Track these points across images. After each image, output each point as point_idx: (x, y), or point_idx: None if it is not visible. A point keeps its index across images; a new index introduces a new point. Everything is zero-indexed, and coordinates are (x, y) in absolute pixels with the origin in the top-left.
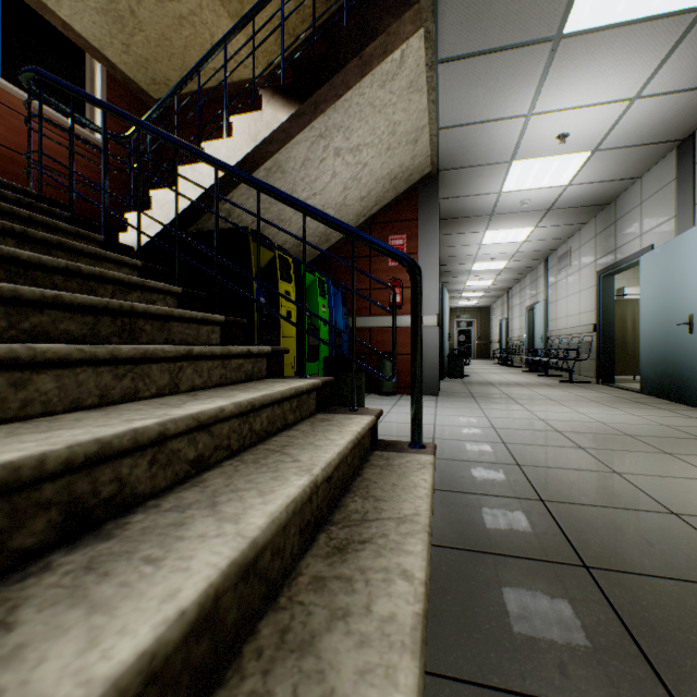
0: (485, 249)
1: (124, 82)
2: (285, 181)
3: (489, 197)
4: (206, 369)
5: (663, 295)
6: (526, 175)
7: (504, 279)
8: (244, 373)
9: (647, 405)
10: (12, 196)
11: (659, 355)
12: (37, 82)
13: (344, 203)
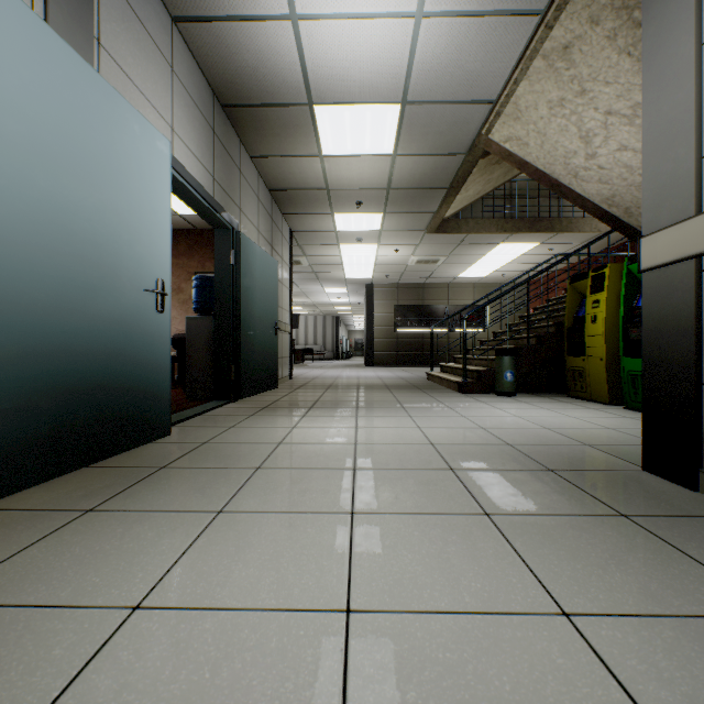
0: None
1: None
2: (625, 193)
3: None
4: None
5: (79, 191)
6: None
7: None
8: None
9: (193, 452)
10: None
11: (57, 352)
12: None
13: None
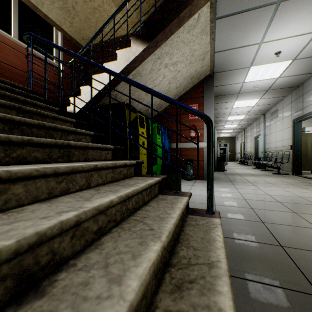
0: (234, 110)
1: (70, 39)
2: (141, 80)
3: (238, 85)
4: (104, 174)
5: None
6: (257, 73)
7: (243, 124)
8: (123, 174)
9: None
10: (18, 91)
11: None
12: (34, 41)
13: (168, 90)
